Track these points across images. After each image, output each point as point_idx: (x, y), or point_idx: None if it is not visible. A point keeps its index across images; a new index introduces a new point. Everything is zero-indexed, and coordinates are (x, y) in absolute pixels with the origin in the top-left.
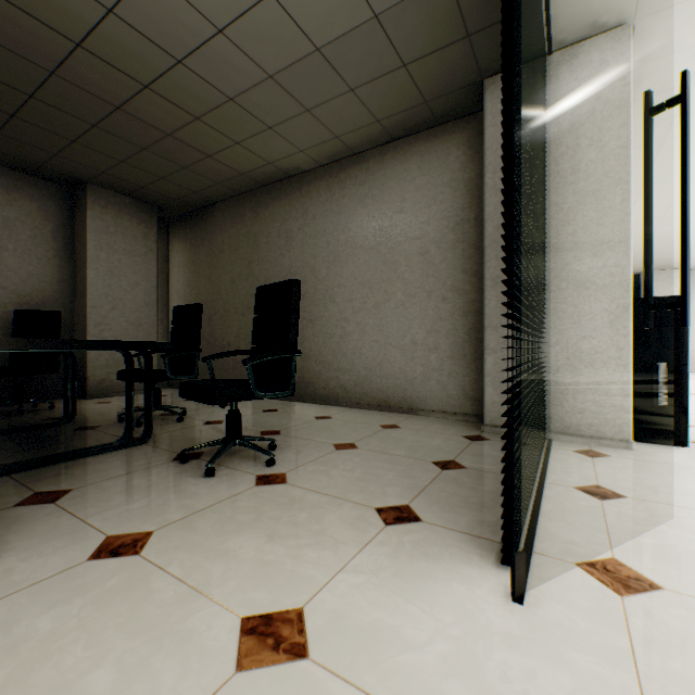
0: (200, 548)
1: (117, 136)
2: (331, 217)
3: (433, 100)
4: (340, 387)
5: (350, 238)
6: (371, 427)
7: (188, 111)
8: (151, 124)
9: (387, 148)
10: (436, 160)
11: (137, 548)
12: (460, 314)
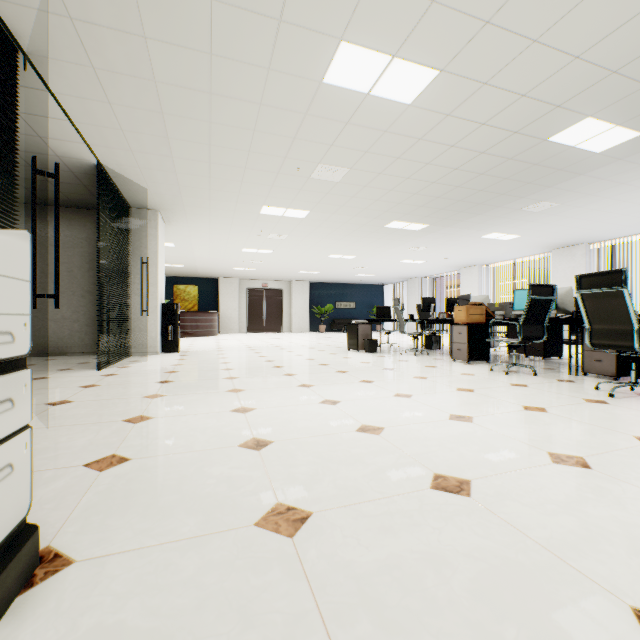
0: None
1: None
2: None
3: (77, 202)
4: None
5: None
6: (39, 360)
7: None
8: None
9: (45, 207)
10: (79, 225)
11: None
12: (93, 304)
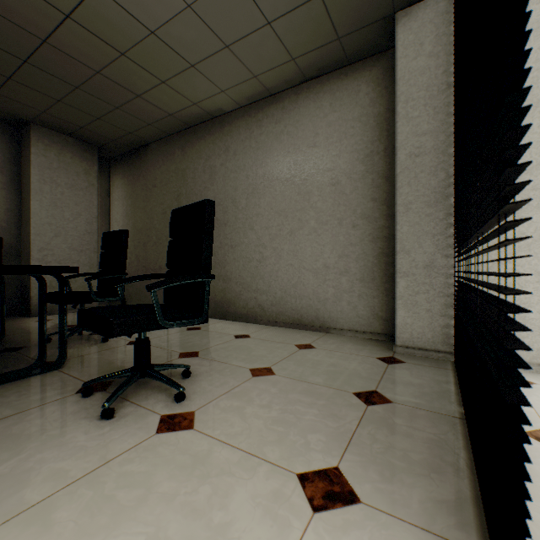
0: None
1: (49, 73)
2: (250, 153)
3: (346, 36)
4: (258, 306)
5: (267, 171)
6: (287, 347)
7: (112, 45)
8: (79, 60)
9: (301, 88)
10: (346, 97)
11: None
12: (370, 239)
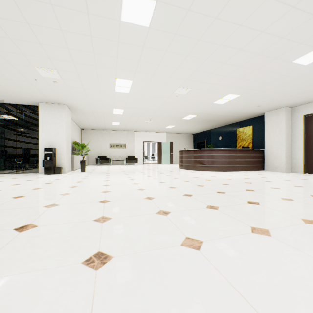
0: None
1: None
2: None
3: None
4: None
5: None
6: None
7: None
8: None
9: None
10: None
11: None
12: None
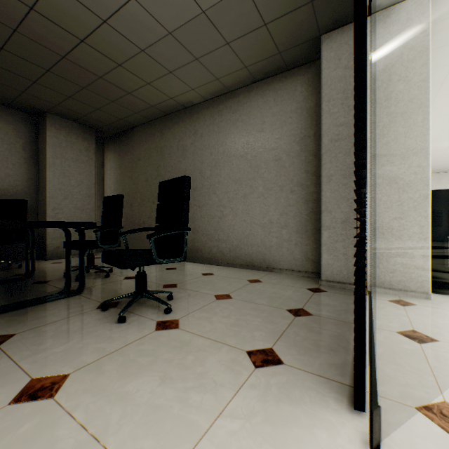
0: (104, 392)
1: (65, 78)
2: (213, 135)
3: (285, 51)
4: (219, 252)
5: (226, 149)
6: (241, 281)
7: (113, 59)
8: (87, 69)
9: (252, 87)
10: (286, 94)
11: (52, 392)
12: (303, 202)
